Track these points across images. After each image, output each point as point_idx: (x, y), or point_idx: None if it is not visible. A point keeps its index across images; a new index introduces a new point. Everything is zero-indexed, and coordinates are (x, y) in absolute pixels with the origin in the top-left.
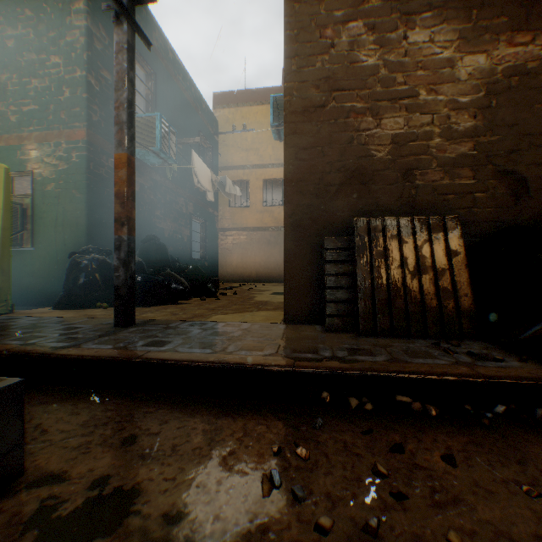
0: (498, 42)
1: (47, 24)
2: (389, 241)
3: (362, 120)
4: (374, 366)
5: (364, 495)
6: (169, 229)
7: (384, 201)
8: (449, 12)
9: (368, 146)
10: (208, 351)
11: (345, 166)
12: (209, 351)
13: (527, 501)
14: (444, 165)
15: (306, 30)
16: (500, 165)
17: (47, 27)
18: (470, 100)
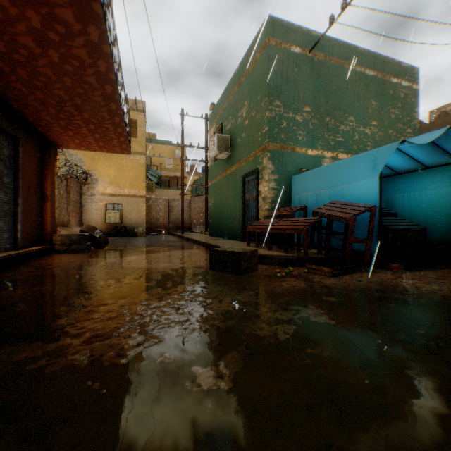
0: None
1: (404, 112)
2: None
3: None
4: None
5: None
6: None
7: None
8: None
9: None
10: None
11: None
12: None
13: None
14: None
15: None
16: None
17: (404, 113)
18: None
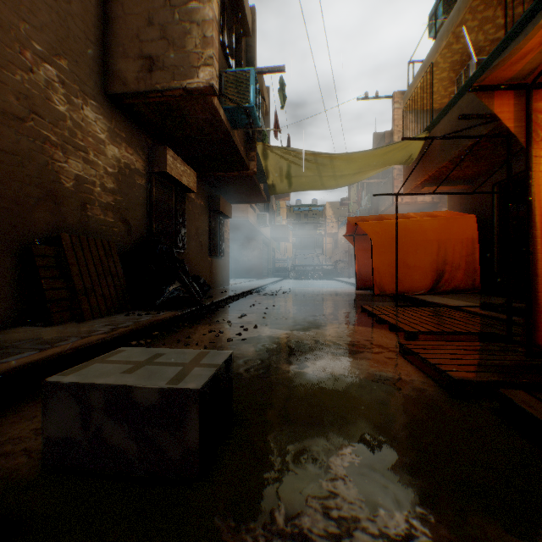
0: (123, 146)
1: None
2: (88, 254)
3: (56, 151)
4: (139, 324)
5: (194, 348)
6: None
7: (71, 222)
8: (104, 110)
9: (61, 175)
10: (36, 352)
11: (44, 184)
12: (34, 352)
13: (207, 336)
14: (102, 206)
15: (8, 33)
16: (124, 215)
17: None
18: (113, 172)
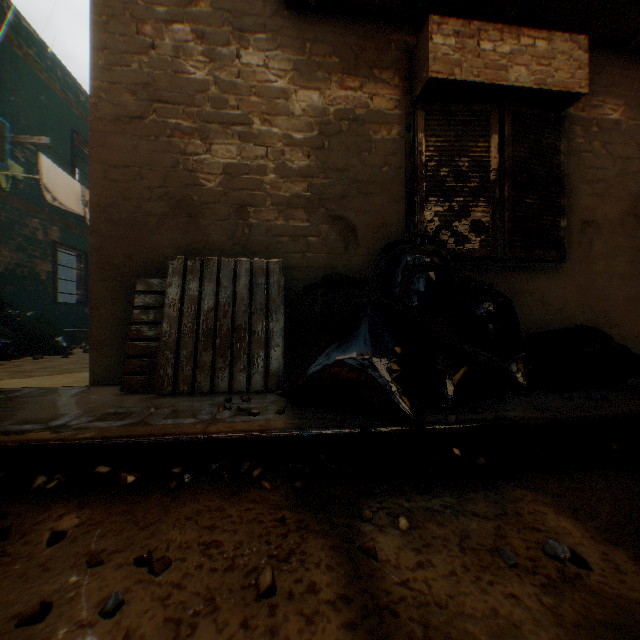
0: (331, 82)
1: None
2: (207, 285)
3: (189, 142)
4: (92, 433)
5: None
6: (9, 261)
7: (214, 239)
8: (284, 39)
9: (197, 174)
10: None
11: (168, 194)
12: None
13: (76, 574)
14: (279, 204)
15: (120, 20)
16: (334, 210)
17: None
18: (305, 137)
